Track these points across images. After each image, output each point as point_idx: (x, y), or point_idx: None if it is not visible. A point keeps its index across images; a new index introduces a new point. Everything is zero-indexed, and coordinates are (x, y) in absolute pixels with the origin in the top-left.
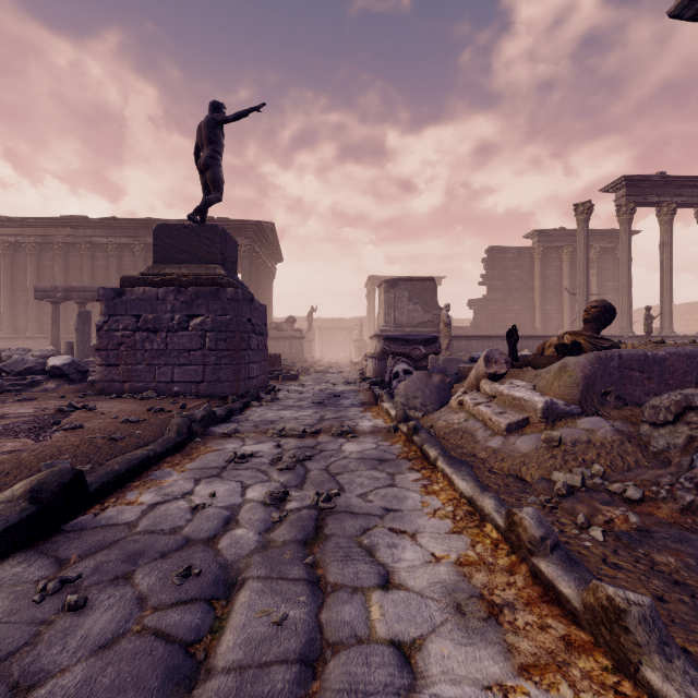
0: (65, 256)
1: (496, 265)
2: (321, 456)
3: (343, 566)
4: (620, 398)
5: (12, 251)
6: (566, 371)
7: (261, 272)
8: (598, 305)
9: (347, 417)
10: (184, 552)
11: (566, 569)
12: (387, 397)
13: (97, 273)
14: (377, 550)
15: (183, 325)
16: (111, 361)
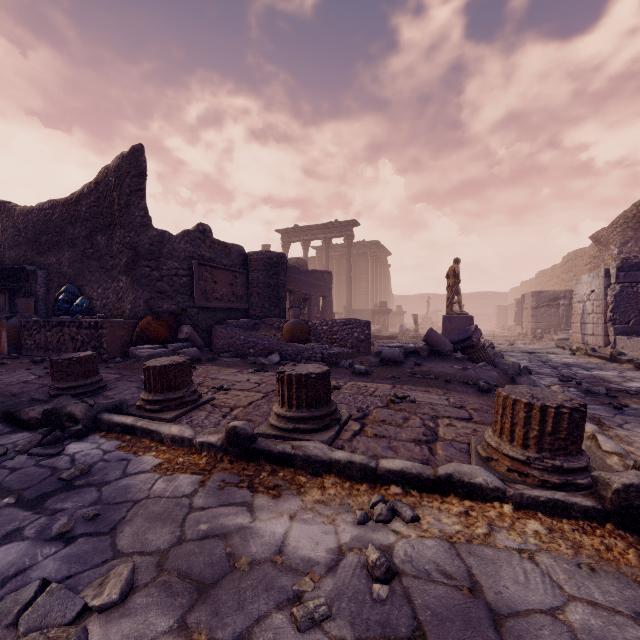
0: None
1: None
2: None
3: None
4: None
5: None
6: None
7: None
8: None
9: None
10: None
11: None
12: None
13: None
14: None
15: None
16: None
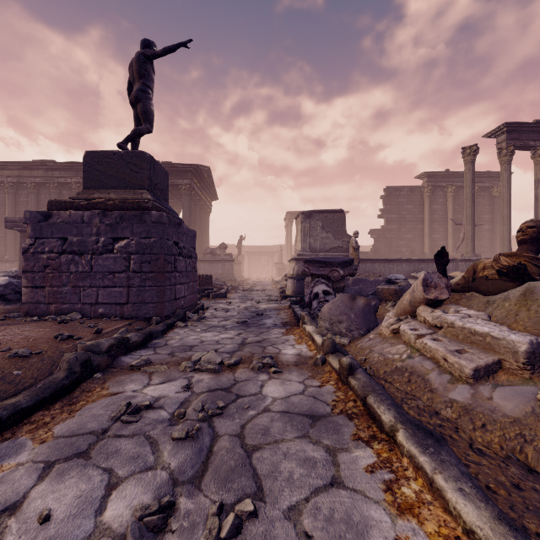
0: (37, 194)
1: (392, 201)
2: (236, 406)
3: None
4: None
5: None
6: (534, 299)
7: (199, 207)
8: (535, 225)
9: (269, 340)
10: None
11: None
12: (309, 319)
13: None
14: None
15: (108, 248)
16: (37, 283)
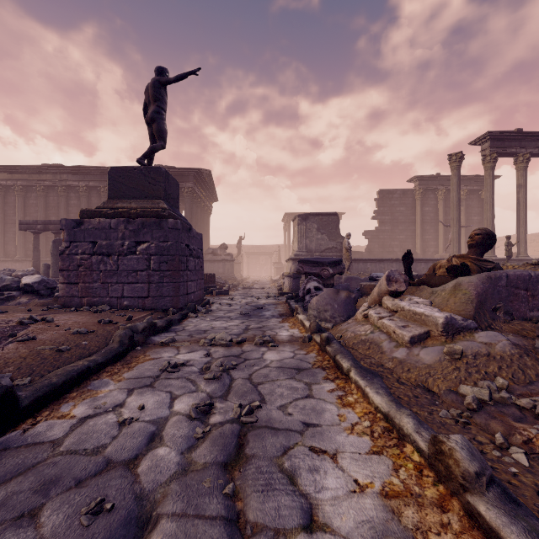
0: (46, 196)
1: (386, 203)
2: (245, 365)
3: (263, 499)
4: (508, 313)
5: (4, 192)
6: (460, 289)
7: (200, 209)
8: (481, 233)
9: (268, 327)
10: (102, 478)
11: (510, 515)
12: (301, 310)
13: (71, 209)
14: (299, 475)
15: (132, 250)
16: (72, 280)
